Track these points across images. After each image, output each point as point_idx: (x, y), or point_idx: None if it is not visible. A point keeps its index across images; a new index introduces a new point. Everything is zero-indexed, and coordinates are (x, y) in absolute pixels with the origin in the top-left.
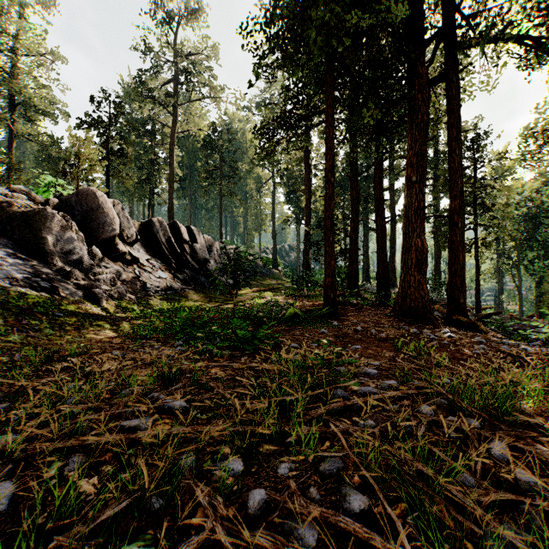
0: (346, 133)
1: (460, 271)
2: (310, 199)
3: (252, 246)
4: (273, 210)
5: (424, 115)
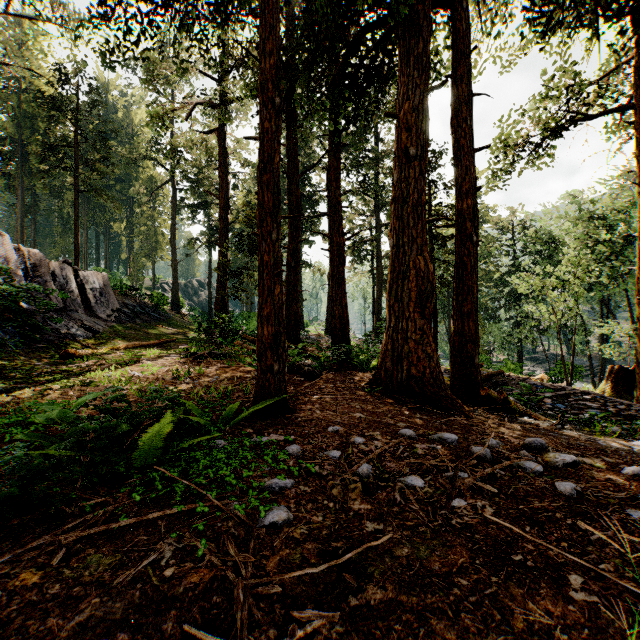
0: (284, 103)
1: (475, 313)
2: (226, 207)
3: (141, 278)
4: (172, 228)
5: (428, 43)
